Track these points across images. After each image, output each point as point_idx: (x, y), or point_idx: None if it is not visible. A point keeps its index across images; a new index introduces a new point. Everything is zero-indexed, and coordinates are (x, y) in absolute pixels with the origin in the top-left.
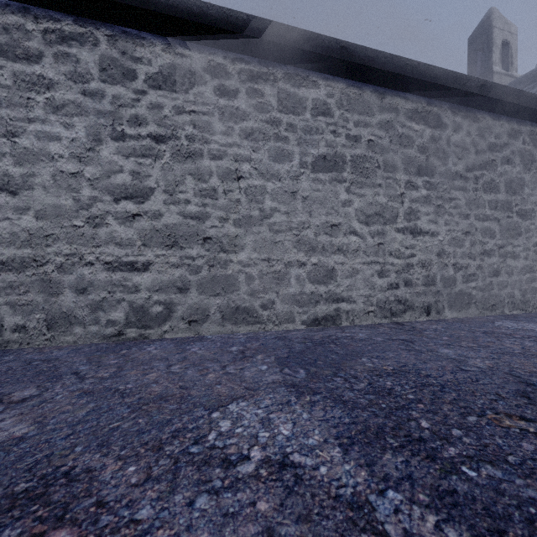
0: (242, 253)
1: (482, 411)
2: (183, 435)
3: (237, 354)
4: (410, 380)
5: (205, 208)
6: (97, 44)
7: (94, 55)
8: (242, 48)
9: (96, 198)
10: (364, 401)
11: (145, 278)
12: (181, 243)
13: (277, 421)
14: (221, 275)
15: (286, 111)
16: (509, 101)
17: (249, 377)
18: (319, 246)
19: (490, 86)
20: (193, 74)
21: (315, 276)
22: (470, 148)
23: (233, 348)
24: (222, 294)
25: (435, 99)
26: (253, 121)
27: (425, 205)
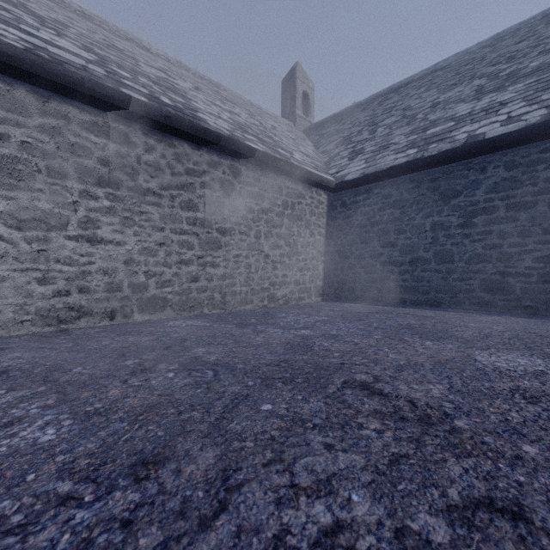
0: None
1: None
2: None
3: None
4: None
5: None
6: None
7: None
8: None
9: None
10: None
11: None
12: None
13: None
14: None
15: None
16: (199, 135)
17: None
18: None
19: (176, 118)
20: None
21: None
22: (165, 170)
23: None
24: None
25: (123, 117)
26: None
27: (109, 216)
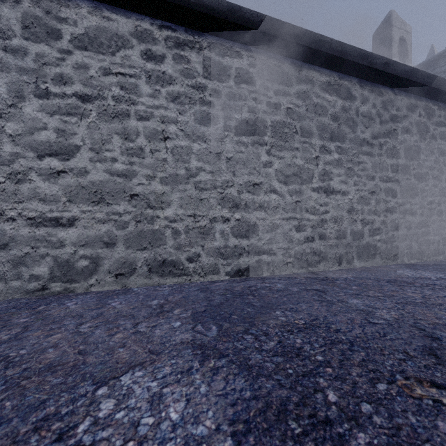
0: (169, 210)
1: (392, 376)
2: (48, 427)
3: (155, 308)
4: (320, 336)
5: (132, 166)
6: (19, 2)
7: (16, 12)
8: (169, 15)
9: (18, 154)
10: (271, 365)
11: (70, 234)
12: (108, 200)
13: (169, 399)
14: (147, 230)
15: (211, 77)
16: (408, 78)
17: (158, 337)
18: (242, 203)
19: (392, 64)
20: (120, 37)
21: (238, 231)
22: (375, 119)
23: (154, 302)
24: (149, 248)
25: (345, 74)
26: (180, 85)
27: (337, 168)
